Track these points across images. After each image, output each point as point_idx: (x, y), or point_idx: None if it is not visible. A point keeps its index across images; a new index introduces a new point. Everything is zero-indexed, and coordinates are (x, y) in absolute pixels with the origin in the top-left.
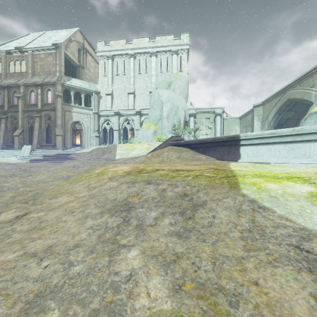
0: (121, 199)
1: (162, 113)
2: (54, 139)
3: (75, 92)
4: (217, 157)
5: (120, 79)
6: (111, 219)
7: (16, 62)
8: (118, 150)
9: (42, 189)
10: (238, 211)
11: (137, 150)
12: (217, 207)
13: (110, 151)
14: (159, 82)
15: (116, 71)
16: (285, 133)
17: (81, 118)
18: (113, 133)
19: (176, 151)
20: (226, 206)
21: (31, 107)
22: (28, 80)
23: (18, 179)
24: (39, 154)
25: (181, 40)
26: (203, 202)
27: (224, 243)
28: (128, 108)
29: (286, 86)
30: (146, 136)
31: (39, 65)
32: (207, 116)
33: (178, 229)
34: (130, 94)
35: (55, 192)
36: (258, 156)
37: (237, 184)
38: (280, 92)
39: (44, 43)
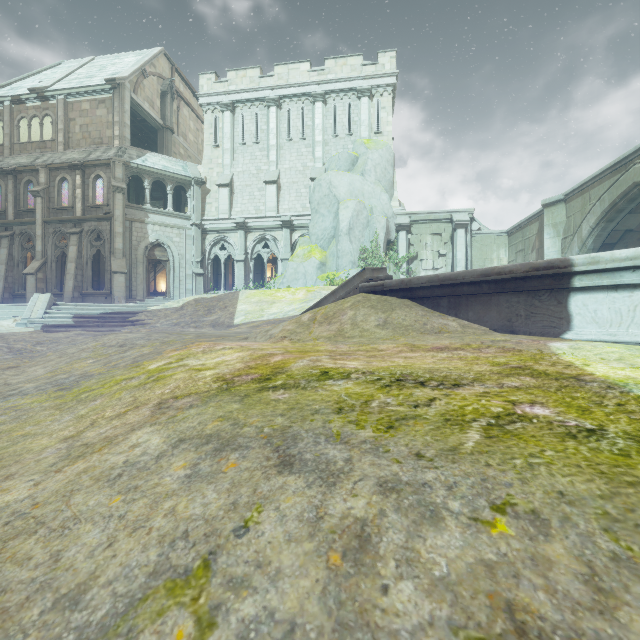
0: (109, 598)
1: (337, 223)
2: (109, 280)
3: (155, 182)
4: (494, 323)
5: (247, 154)
6: None
7: (32, 121)
8: (241, 303)
9: None
10: None
11: (282, 303)
12: None
13: (223, 307)
14: (331, 157)
15: (239, 136)
16: None
17: (166, 235)
18: (234, 269)
19: (377, 308)
20: None
21: (63, 213)
22: (57, 158)
23: None
24: (66, 314)
25: (379, 67)
26: None
27: None
28: (265, 214)
29: (629, 154)
30: (303, 274)
31: (79, 126)
32: (436, 230)
33: None
34: (269, 185)
35: None
36: (637, 324)
37: None
38: (612, 168)
39: (89, 80)
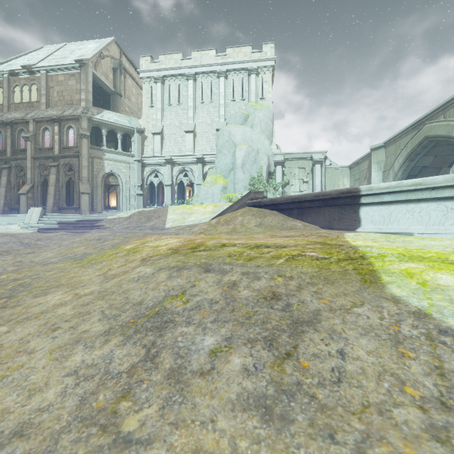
0: (152, 302)
1: (234, 160)
2: (78, 199)
3: (109, 130)
4: (322, 224)
5: (173, 112)
6: (122, 350)
7: (23, 88)
8: (170, 214)
9: (34, 277)
10: (395, 340)
11: (197, 214)
12: (346, 329)
13: (157, 216)
14: (230, 115)
15: (167, 100)
16: (440, 183)
17: (117, 168)
18: (163, 191)
19: (256, 215)
20: (365, 327)
21: (45, 152)
22: (41, 114)
23: (10, 258)
24: (53, 221)
25: (263, 54)
26: (313, 314)
27: (390, 451)
28: (185, 154)
29: (422, 118)
30: (211, 195)
31: (56, 92)
32: (302, 165)
33: (262, 386)
34: (188, 133)
35: (50, 284)
36: (392, 223)
37: (376, 275)
38: (413, 126)
39: (63, 60)
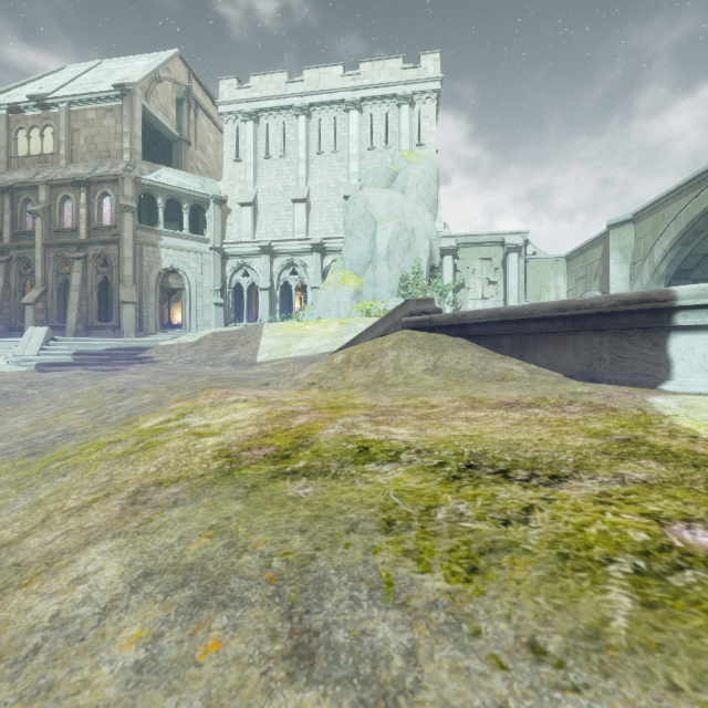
0: None
1: (374, 246)
2: (117, 311)
3: (170, 201)
4: (570, 369)
5: (273, 169)
6: None
7: (31, 132)
8: (265, 338)
9: None
10: None
11: (312, 338)
12: None
13: (244, 342)
14: (367, 172)
15: (264, 149)
16: None
17: (181, 260)
18: (258, 298)
19: (424, 348)
20: None
21: (65, 235)
22: (59, 174)
23: None
24: (65, 350)
25: (421, 70)
26: None
27: None
28: (293, 237)
29: None
30: (336, 304)
31: (84, 137)
32: (486, 254)
33: None
34: (298, 204)
35: None
36: None
37: None
38: (690, 184)
39: (95, 86)
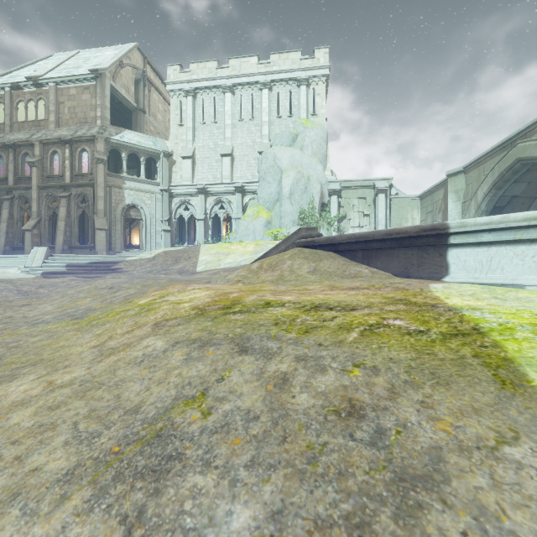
0: (154, 409)
1: (280, 189)
2: (93, 236)
3: (130, 154)
4: (395, 270)
5: (207, 131)
6: (82, 529)
7: (28, 103)
8: (202, 255)
9: (11, 345)
10: None
11: (236, 255)
12: (506, 505)
13: (187, 257)
14: (275, 135)
15: (200, 117)
16: None
17: (139, 198)
18: (195, 226)
19: (309, 259)
20: None
21: (54, 180)
22: (49, 135)
23: None
24: (60, 263)
25: (315, 60)
26: (431, 458)
27: None
28: (221, 181)
29: (513, 136)
30: (252, 231)
31: (67, 108)
32: (362, 194)
33: None
34: (225, 157)
35: (26, 358)
36: (493, 270)
37: (517, 370)
38: (501, 147)
39: (76, 70)
